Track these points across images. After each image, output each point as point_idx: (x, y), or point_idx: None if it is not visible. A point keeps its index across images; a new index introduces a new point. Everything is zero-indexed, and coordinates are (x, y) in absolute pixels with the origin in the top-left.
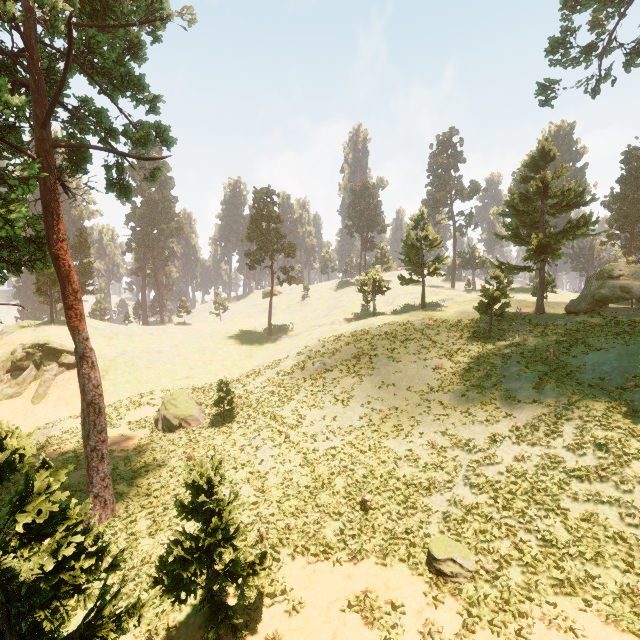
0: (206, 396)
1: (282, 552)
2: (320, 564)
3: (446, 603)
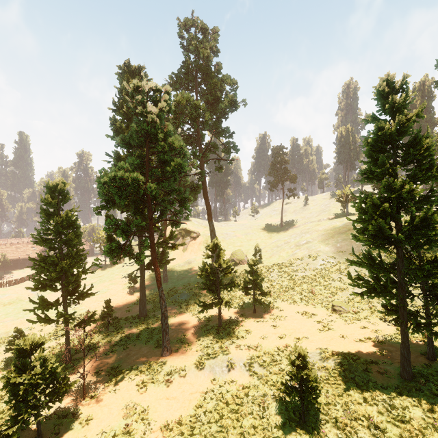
0: (249, 254)
1: (278, 300)
2: (291, 305)
3: (333, 316)
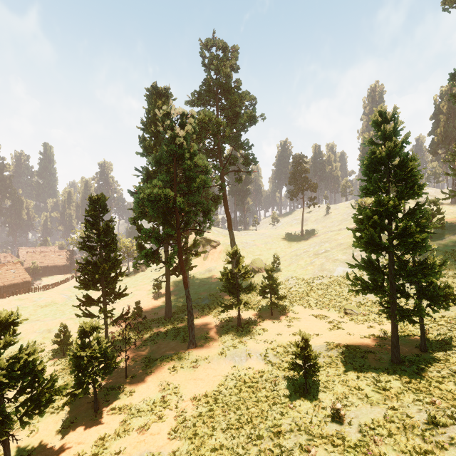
0: (268, 263)
1: (294, 304)
2: (306, 309)
3: (344, 318)
